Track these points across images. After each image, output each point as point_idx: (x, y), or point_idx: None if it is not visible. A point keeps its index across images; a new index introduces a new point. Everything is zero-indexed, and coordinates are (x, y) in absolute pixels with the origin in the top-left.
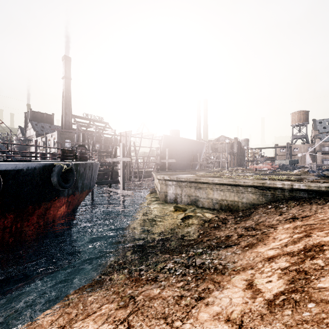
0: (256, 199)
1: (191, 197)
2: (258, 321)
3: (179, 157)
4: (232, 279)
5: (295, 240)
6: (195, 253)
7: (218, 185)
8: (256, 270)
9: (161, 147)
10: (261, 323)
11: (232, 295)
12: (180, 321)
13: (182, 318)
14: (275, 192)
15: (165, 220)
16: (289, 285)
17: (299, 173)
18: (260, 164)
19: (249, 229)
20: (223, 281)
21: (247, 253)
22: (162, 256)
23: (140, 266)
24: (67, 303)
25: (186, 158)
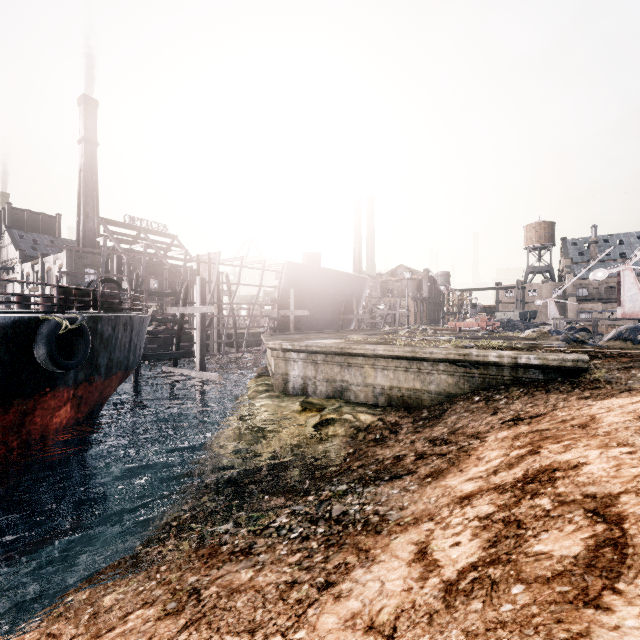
0: (453, 385)
1: (334, 383)
2: (422, 627)
3: (317, 306)
4: (392, 542)
5: (512, 461)
6: (334, 492)
7: (384, 360)
8: (438, 522)
9: (281, 285)
10: (428, 630)
11: (386, 575)
12: (280, 635)
13: (285, 630)
14: (486, 370)
15: (283, 430)
16: (487, 550)
17: (534, 336)
18: (470, 319)
19: (437, 442)
20: (376, 548)
21: (427, 490)
22: (269, 501)
23: (223, 525)
24: (57, 613)
25: (332, 308)
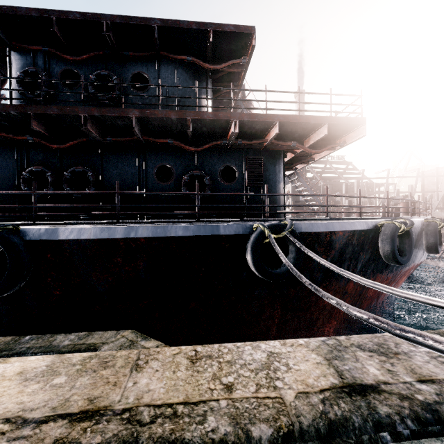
0: None
1: None
2: None
3: None
4: None
5: None
6: None
7: None
8: None
9: None
10: None
11: None
12: None
13: None
14: None
15: None
16: None
17: None
18: None
19: None
20: None
21: None
22: None
23: None
24: None
25: None
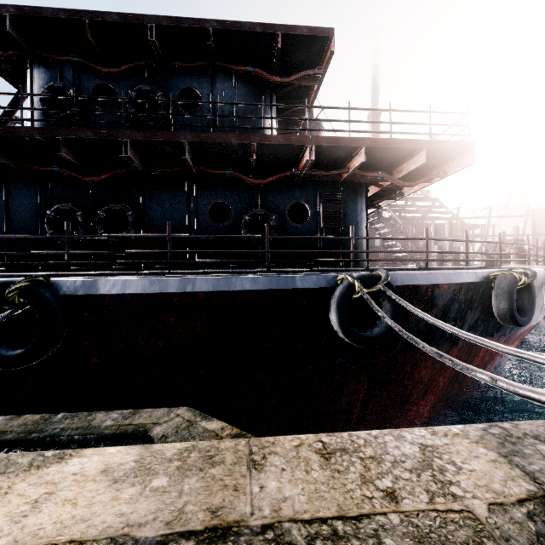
0: None
1: None
2: None
3: None
4: None
5: None
6: None
7: None
8: None
9: None
10: None
11: None
12: None
13: None
14: None
15: None
16: None
17: None
18: None
19: None
20: None
21: None
22: None
23: None
24: None
25: None
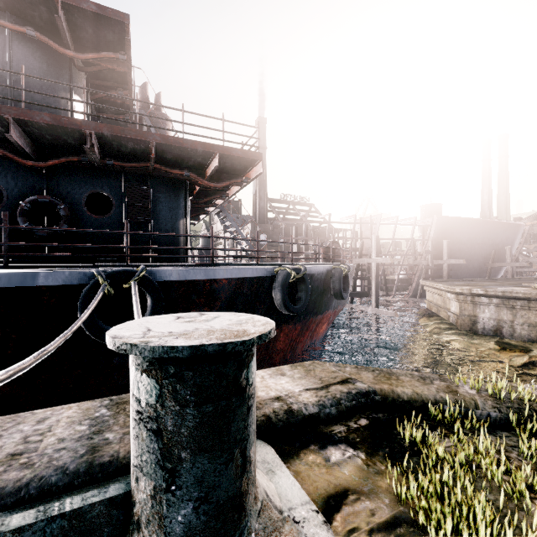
0: None
1: None
2: None
3: (464, 255)
4: None
5: None
6: None
7: None
8: None
9: (429, 238)
10: None
11: None
12: None
13: None
14: None
15: (483, 363)
16: None
17: None
18: None
19: None
20: None
21: None
22: None
23: None
24: None
25: (479, 257)
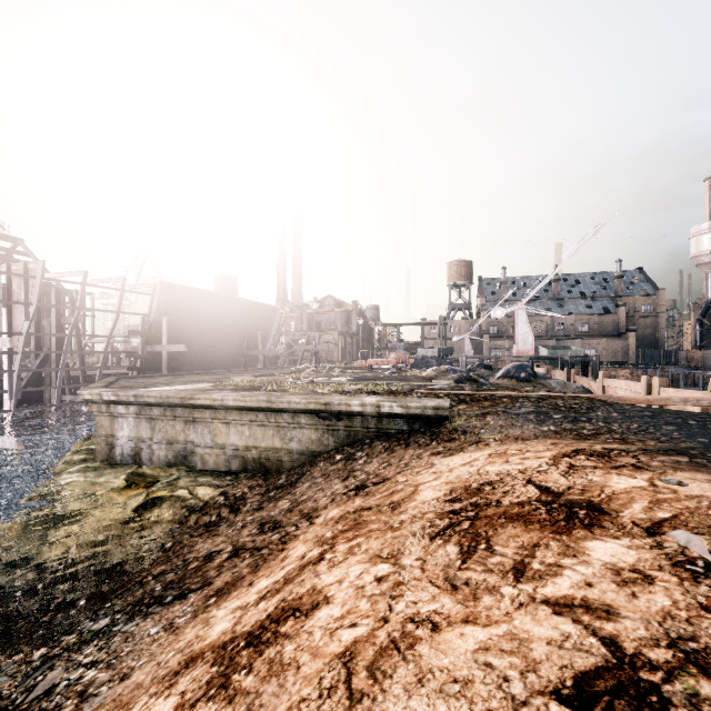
0: (317, 441)
1: (176, 446)
2: None
3: (210, 339)
4: None
5: (293, 574)
6: (80, 637)
7: (237, 412)
8: None
9: (152, 312)
10: None
11: None
12: None
13: None
14: (351, 422)
15: (89, 520)
16: None
17: (433, 375)
18: (392, 355)
19: (266, 527)
20: None
21: (188, 628)
22: None
23: None
24: None
25: (230, 342)
